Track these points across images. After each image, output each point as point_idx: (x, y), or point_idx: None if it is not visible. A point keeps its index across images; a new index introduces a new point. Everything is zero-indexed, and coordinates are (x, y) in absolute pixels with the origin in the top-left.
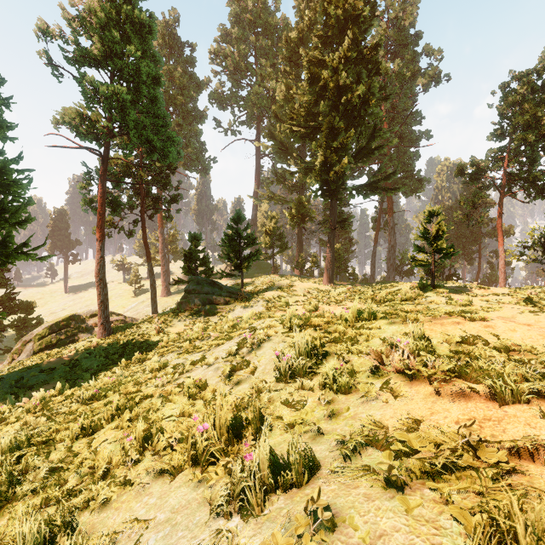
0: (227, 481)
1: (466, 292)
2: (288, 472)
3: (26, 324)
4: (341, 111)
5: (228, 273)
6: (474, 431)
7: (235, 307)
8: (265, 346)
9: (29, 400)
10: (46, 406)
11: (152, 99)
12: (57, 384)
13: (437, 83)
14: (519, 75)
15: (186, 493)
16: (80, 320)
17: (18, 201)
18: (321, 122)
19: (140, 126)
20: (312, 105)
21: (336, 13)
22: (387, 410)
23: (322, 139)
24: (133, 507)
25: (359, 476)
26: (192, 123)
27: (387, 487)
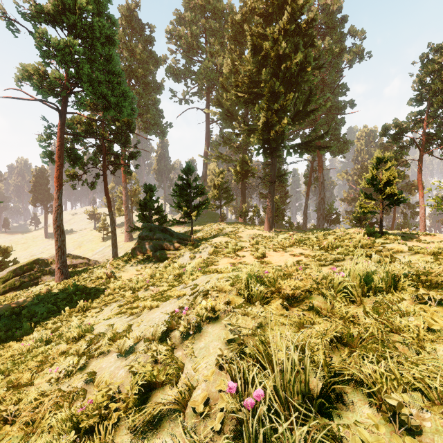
0: None
1: (414, 239)
2: None
3: (3, 266)
4: (280, 77)
5: (179, 221)
6: None
7: (184, 253)
8: (208, 331)
9: None
10: None
11: (107, 57)
12: None
13: (360, 59)
14: (437, 46)
15: None
16: (44, 264)
17: None
18: (262, 89)
19: (95, 83)
20: (255, 74)
21: None
22: None
23: (264, 102)
24: None
25: None
26: (151, 94)
27: None
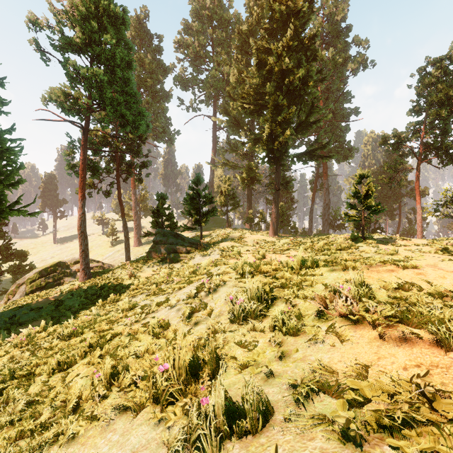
0: (185, 422)
1: (391, 243)
2: (243, 420)
3: (21, 269)
4: (284, 91)
5: (189, 227)
6: (429, 382)
7: (195, 256)
8: (220, 290)
9: (17, 336)
10: (31, 341)
11: (126, 80)
12: (42, 322)
13: (364, 67)
14: (433, 60)
15: (147, 432)
16: (65, 266)
17: (11, 165)
18: (267, 100)
19: (115, 103)
20: (260, 86)
21: (280, 8)
22: (335, 353)
23: (268, 114)
24: (97, 444)
25: (314, 426)
26: (159, 102)
27: (343, 441)
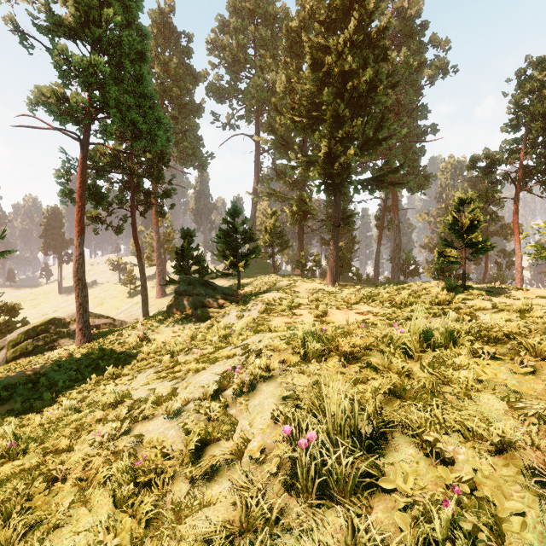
0: None
1: (503, 294)
2: None
3: (10, 327)
4: (346, 98)
5: (223, 273)
6: None
7: (230, 311)
8: (263, 389)
9: None
10: None
11: (138, 76)
12: None
13: (444, 74)
14: (536, 60)
15: None
16: (61, 324)
17: None
18: (324, 112)
19: (124, 107)
20: (315, 94)
21: None
22: None
23: (326, 129)
24: None
25: None
26: (188, 117)
27: None
